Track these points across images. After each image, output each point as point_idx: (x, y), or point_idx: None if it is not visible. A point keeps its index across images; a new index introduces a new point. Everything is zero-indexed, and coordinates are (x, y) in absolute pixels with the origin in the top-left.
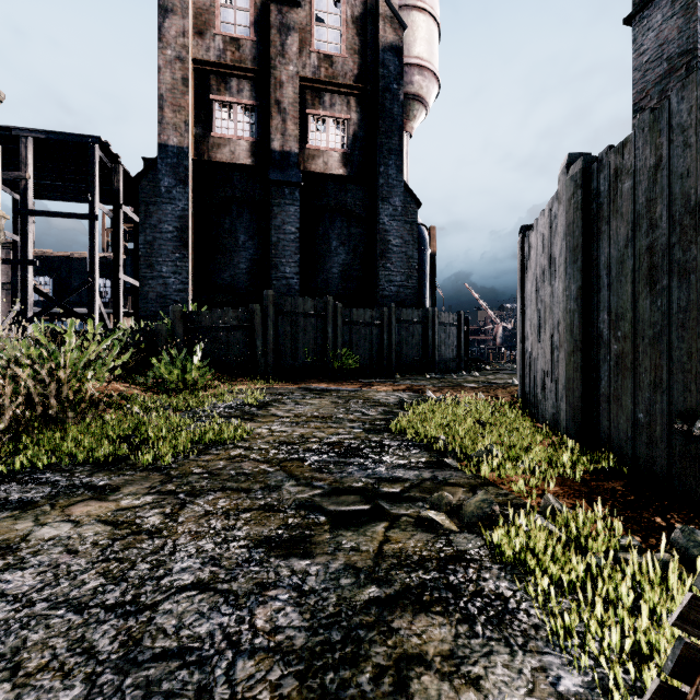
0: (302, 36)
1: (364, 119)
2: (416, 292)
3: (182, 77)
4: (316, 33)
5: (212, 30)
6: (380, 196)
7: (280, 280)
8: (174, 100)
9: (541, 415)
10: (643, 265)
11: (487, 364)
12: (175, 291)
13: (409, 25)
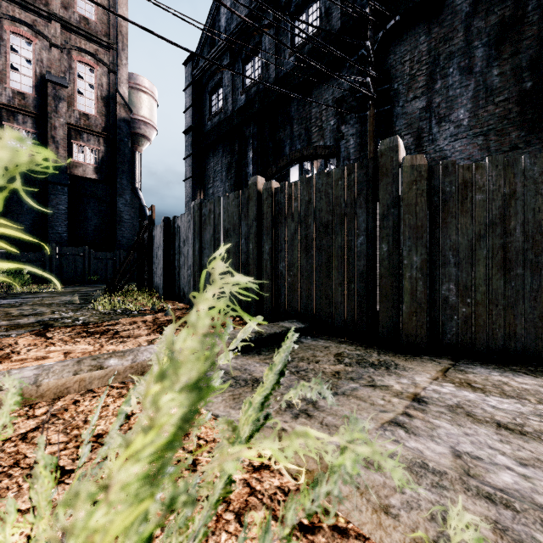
0: (69, 100)
1: (109, 151)
2: None
3: None
4: (78, 99)
5: (4, 84)
6: (117, 193)
7: (55, 234)
8: None
9: None
10: None
11: None
12: None
13: (138, 98)
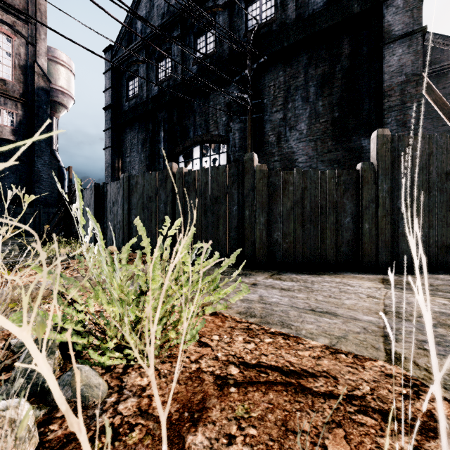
0: None
1: (27, 115)
2: (57, 199)
3: None
4: None
5: None
6: (36, 155)
7: None
8: None
9: None
10: None
11: None
12: None
13: (56, 70)
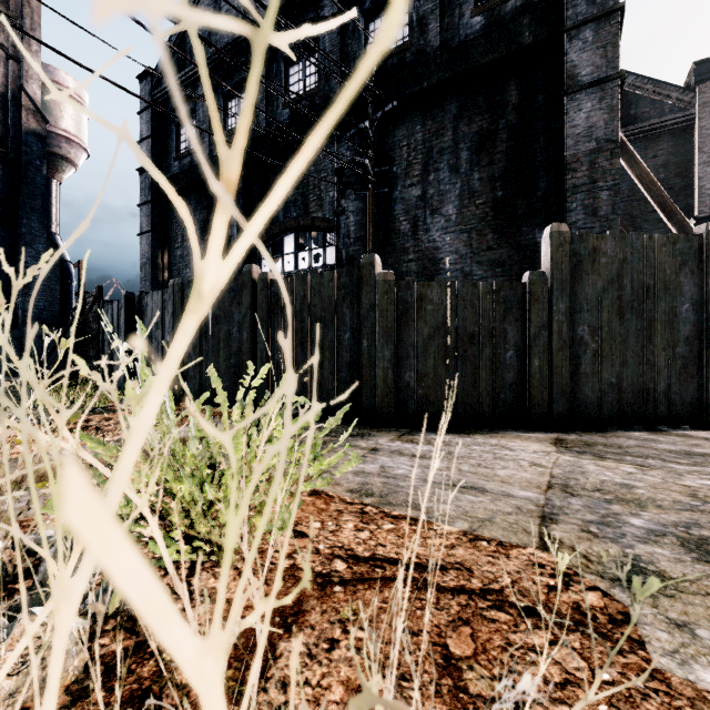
0: None
1: (7, 176)
2: (59, 315)
3: None
4: None
5: None
6: (23, 241)
7: None
8: None
9: None
10: None
11: None
12: None
13: (57, 103)
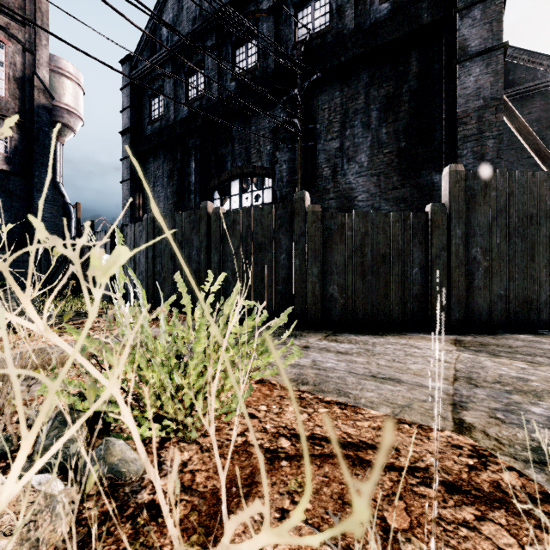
0: None
1: (24, 139)
2: None
3: None
4: None
5: None
6: (35, 188)
7: None
8: None
9: None
10: None
11: None
12: None
13: (60, 84)
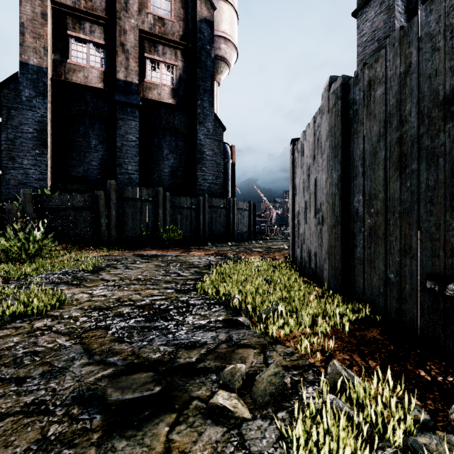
0: (141, 0)
1: (187, 67)
2: (222, 187)
3: (41, 11)
4: (152, 0)
5: None
6: (198, 120)
7: (124, 175)
8: (34, 28)
9: (307, 271)
10: (394, 154)
11: (267, 236)
12: (35, 180)
13: (218, 10)
